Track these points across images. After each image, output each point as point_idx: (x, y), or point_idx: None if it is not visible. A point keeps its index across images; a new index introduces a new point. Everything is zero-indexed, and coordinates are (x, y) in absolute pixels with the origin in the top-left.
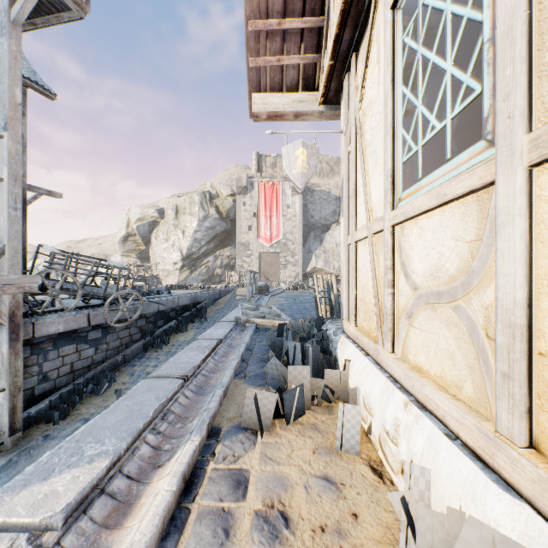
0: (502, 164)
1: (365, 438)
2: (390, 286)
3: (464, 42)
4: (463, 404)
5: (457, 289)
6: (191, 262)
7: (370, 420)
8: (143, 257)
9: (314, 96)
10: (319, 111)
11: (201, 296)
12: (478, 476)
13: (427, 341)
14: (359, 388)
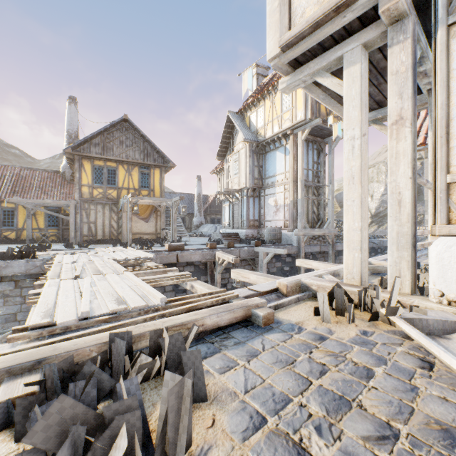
0: None
1: None
2: None
3: None
4: None
5: None
6: (378, 219)
7: None
8: (338, 216)
9: None
10: None
11: None
12: None
13: None
14: None
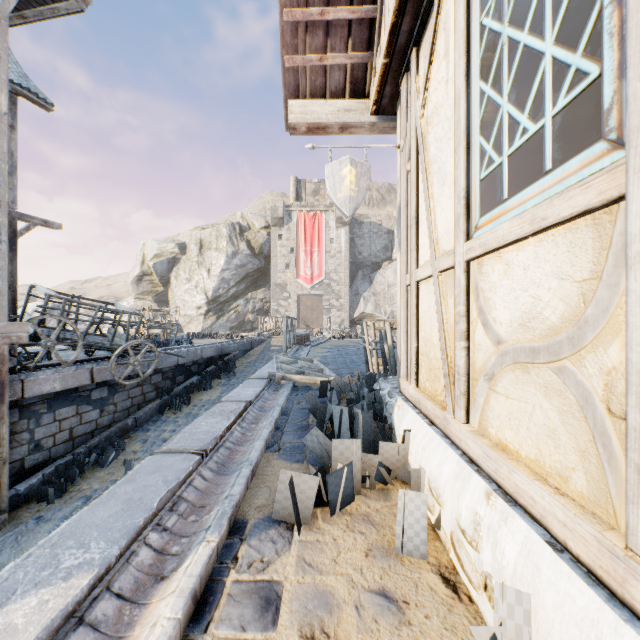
0: (637, 171)
1: (431, 534)
2: (463, 338)
3: (572, 10)
4: (572, 502)
5: (562, 345)
6: (218, 306)
7: (438, 511)
8: (161, 300)
9: (364, 104)
10: (371, 123)
11: (229, 347)
12: (602, 612)
13: (516, 411)
14: (424, 469)
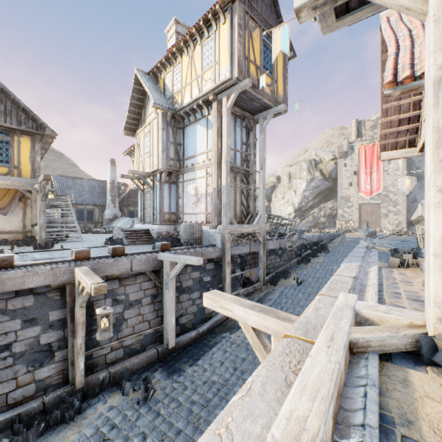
0: None
1: None
2: None
3: None
4: None
5: None
6: (300, 213)
7: None
8: (266, 210)
9: (414, 149)
10: (417, 155)
11: (323, 237)
12: None
13: None
14: None
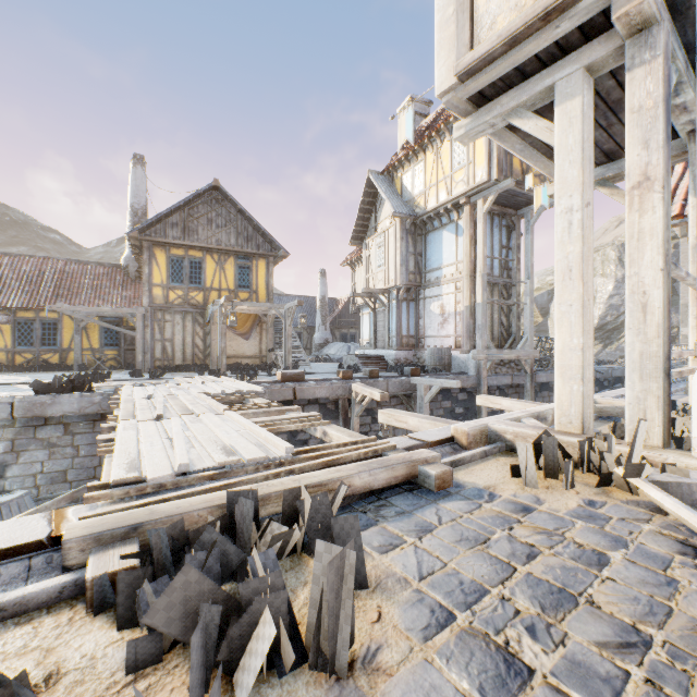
0: None
1: None
2: None
3: None
4: None
5: None
6: (603, 334)
7: None
8: (539, 330)
9: None
10: None
11: None
12: None
13: None
14: None
